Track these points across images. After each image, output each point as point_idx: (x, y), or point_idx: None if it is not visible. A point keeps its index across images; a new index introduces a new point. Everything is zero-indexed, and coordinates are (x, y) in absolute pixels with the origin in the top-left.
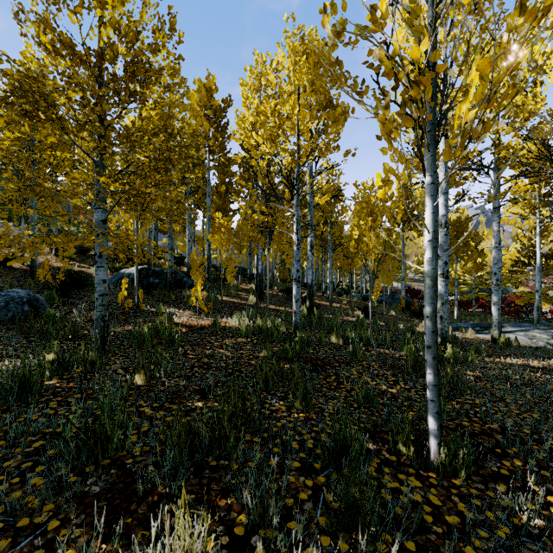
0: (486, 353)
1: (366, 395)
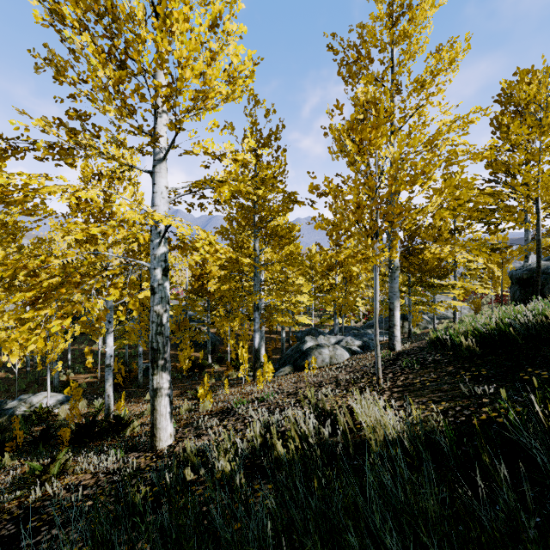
0: (3, 377)
1: (97, 359)
